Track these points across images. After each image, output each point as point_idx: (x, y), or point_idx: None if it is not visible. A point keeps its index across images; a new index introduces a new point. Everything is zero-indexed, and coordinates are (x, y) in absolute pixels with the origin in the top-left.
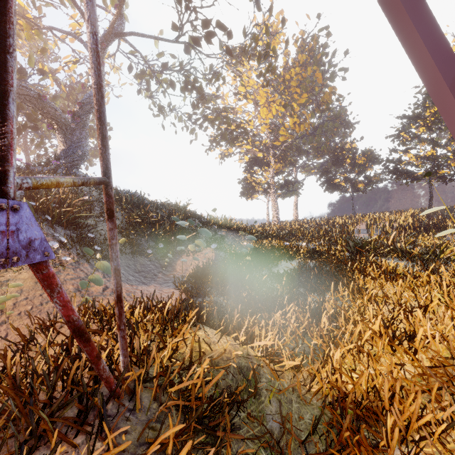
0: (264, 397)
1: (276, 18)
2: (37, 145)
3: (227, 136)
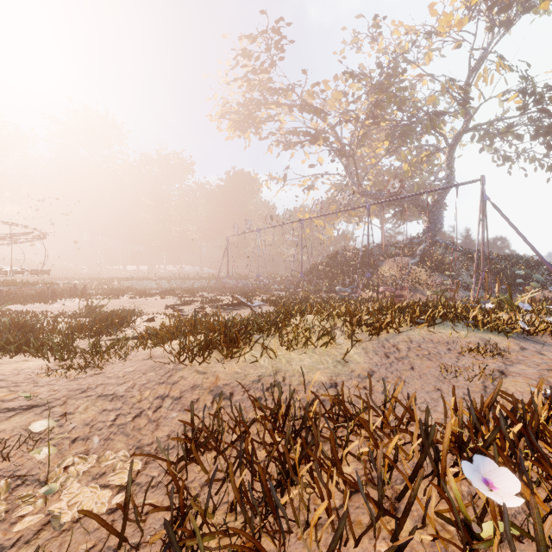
0: None
1: None
2: (399, 218)
3: None
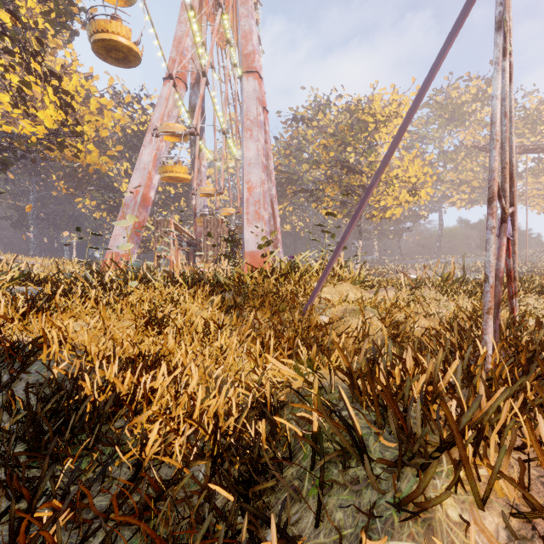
0: None
1: None
2: None
3: None
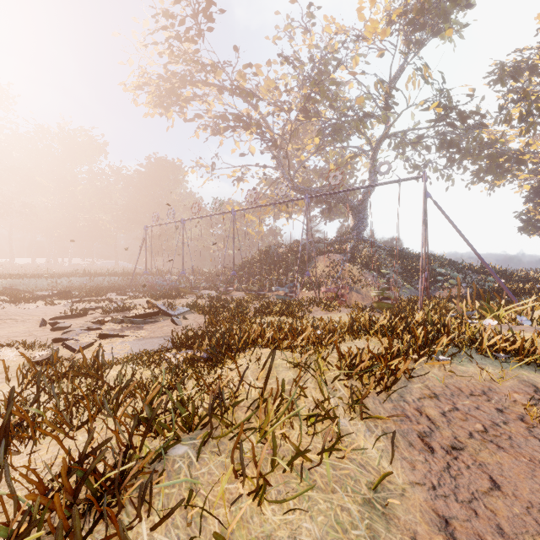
0: None
1: None
2: (325, 216)
3: (494, 169)
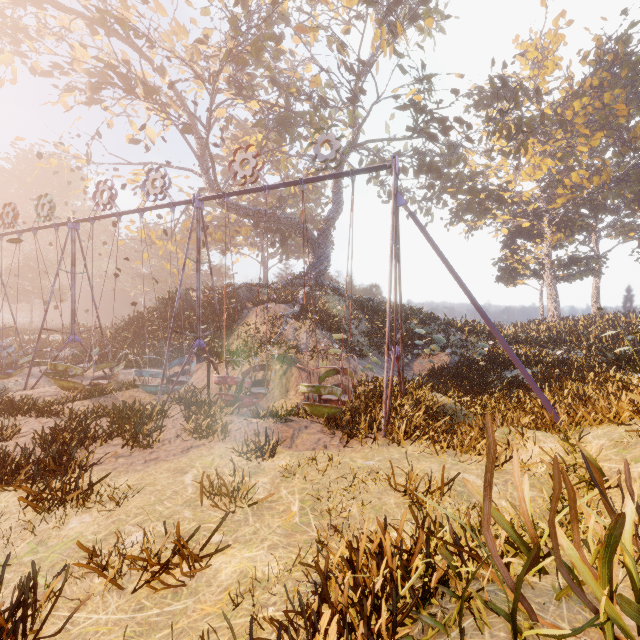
0: (461, 419)
1: (553, 24)
2: (281, 252)
3: (474, 207)
